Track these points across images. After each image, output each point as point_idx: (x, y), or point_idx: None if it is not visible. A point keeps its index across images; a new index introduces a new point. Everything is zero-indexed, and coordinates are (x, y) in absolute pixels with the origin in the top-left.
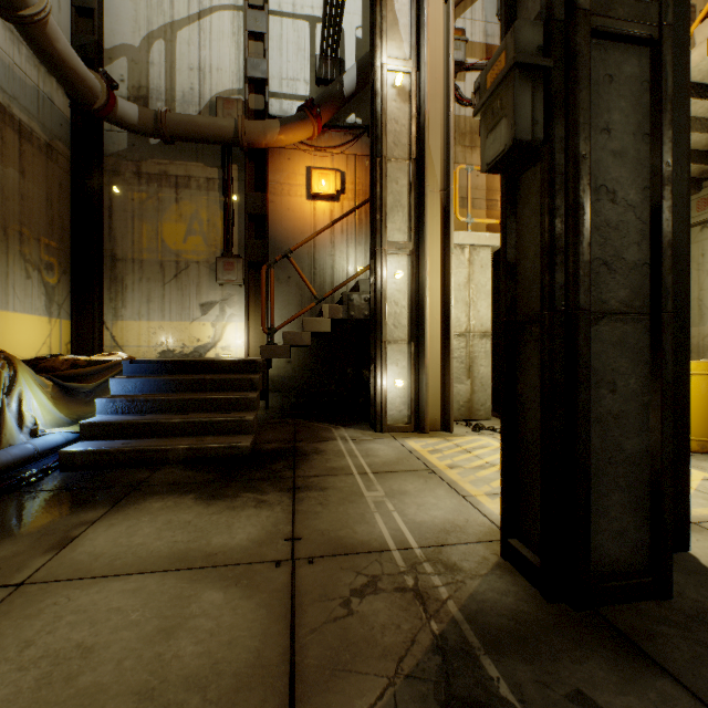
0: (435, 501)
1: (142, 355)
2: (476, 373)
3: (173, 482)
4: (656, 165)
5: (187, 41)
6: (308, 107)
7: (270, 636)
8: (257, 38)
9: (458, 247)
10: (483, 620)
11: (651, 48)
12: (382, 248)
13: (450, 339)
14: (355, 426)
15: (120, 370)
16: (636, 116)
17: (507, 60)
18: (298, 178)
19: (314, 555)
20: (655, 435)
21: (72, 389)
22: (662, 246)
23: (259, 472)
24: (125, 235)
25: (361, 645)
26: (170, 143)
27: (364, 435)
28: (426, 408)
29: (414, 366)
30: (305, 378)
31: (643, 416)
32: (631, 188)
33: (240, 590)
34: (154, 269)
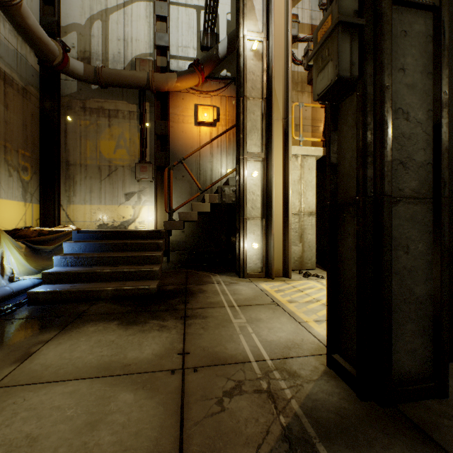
0: (280, 326)
1: (86, 227)
2: (305, 239)
3: (103, 313)
4: (437, 94)
5: (116, 21)
6: (195, 65)
7: (165, 428)
8: (162, 19)
9: (294, 156)
10: (317, 414)
11: (433, 12)
12: (244, 156)
13: (289, 216)
14: (226, 274)
15: (70, 237)
16: (423, 60)
17: (332, 20)
18: (189, 111)
19: (198, 366)
20: (436, 283)
21: (39, 250)
22: (441, 150)
23: (162, 306)
24: (75, 148)
25: (230, 435)
26: (105, 88)
27: (232, 280)
28: (273, 262)
29: (265, 234)
30: (194, 242)
31: (427, 270)
32: (419, 110)
33: (145, 392)
34: (94, 171)
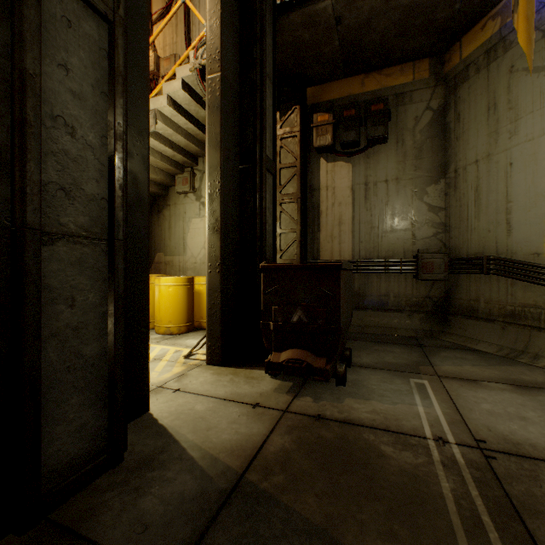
0: None
1: None
2: None
3: None
4: (112, 121)
5: None
6: None
7: None
8: None
9: None
10: None
11: (109, 25)
12: None
13: None
14: None
15: None
16: (96, 73)
17: None
18: None
19: None
20: (111, 337)
21: None
22: (115, 187)
23: None
24: None
25: None
26: None
27: None
28: None
29: None
30: None
31: (102, 323)
32: (91, 131)
33: None
34: None
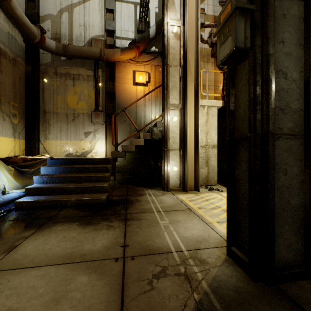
0: (193, 226)
1: (57, 156)
2: (210, 164)
3: (68, 216)
4: (307, 60)
5: (78, 13)
6: (133, 43)
7: (110, 303)
8: (110, 11)
9: (202, 106)
10: (221, 292)
11: (304, 1)
12: (167, 106)
13: (198, 148)
14: (155, 188)
15: (46, 162)
16: (296, 35)
17: (231, 6)
18: (129, 75)
19: (134, 255)
20: (306, 196)
21: (24, 172)
22: (310, 100)
23: (109, 211)
24: (50, 101)
25: (158, 308)
26: (70, 59)
27: (159, 192)
28: (187, 180)
29: (182, 161)
30: (132, 166)
31: (300, 186)
32: (294, 71)
33: (96, 275)
34: (63, 116)
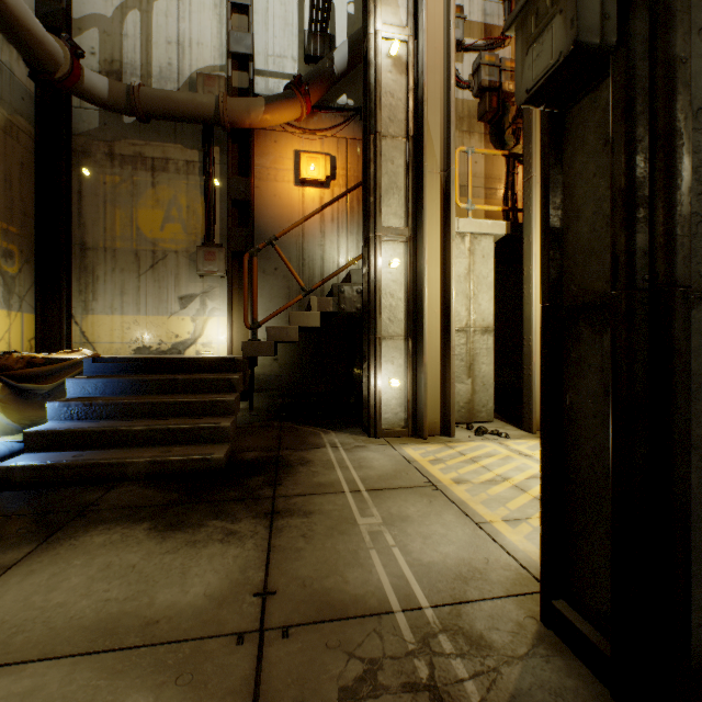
0: (444, 531)
1: (115, 352)
2: (477, 371)
3: (127, 506)
4: None
5: (165, 12)
6: (295, 85)
7: None
8: (241, 10)
9: (458, 235)
10: None
11: None
12: (376, 234)
13: (451, 334)
14: (347, 430)
15: (82, 368)
16: None
17: None
18: (285, 162)
19: (291, 623)
20: None
21: (27, 391)
22: None
23: (233, 491)
24: (96, 221)
25: None
26: (145, 121)
27: (356, 441)
28: (425, 411)
29: (411, 364)
30: (293, 377)
31: None
32: None
33: (180, 691)
34: (128, 259)
